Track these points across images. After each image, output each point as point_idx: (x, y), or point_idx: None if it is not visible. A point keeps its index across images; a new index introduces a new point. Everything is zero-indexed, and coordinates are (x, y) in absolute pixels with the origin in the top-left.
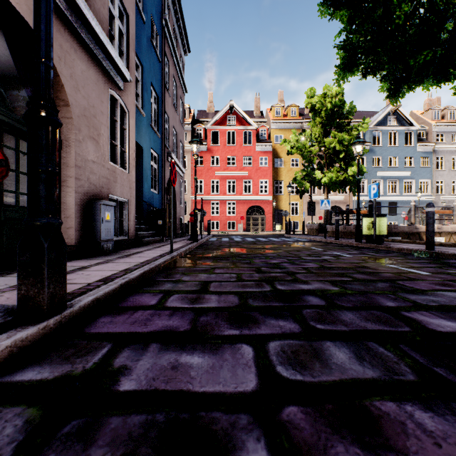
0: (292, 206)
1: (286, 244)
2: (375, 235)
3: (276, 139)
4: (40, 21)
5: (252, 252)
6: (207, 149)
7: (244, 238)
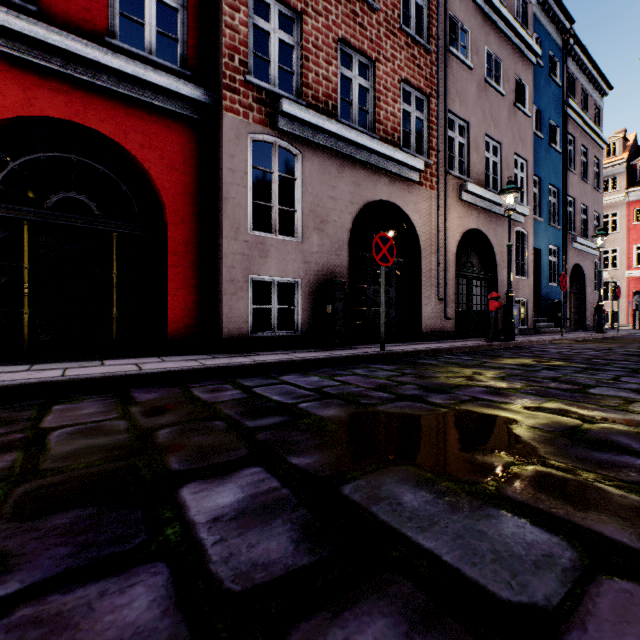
0: None
1: None
2: None
3: None
4: (509, 270)
5: None
6: None
7: None
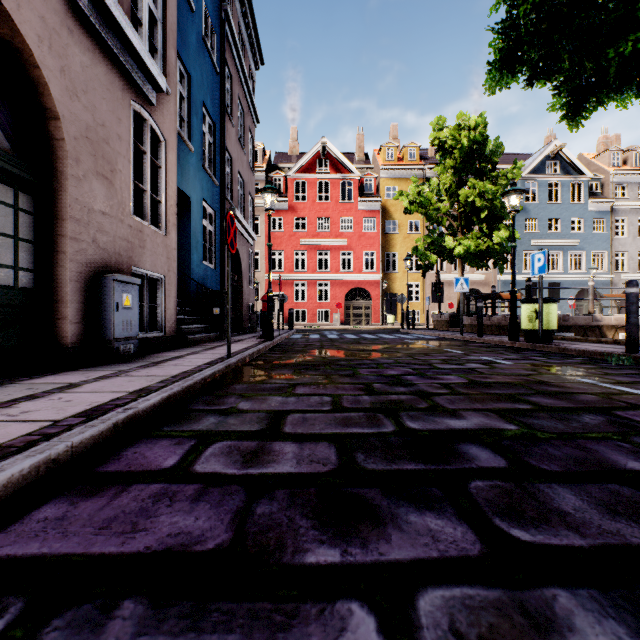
0: (410, 288)
1: (405, 343)
2: (541, 330)
3: (388, 193)
4: None
5: (356, 357)
6: (289, 208)
7: (341, 334)
